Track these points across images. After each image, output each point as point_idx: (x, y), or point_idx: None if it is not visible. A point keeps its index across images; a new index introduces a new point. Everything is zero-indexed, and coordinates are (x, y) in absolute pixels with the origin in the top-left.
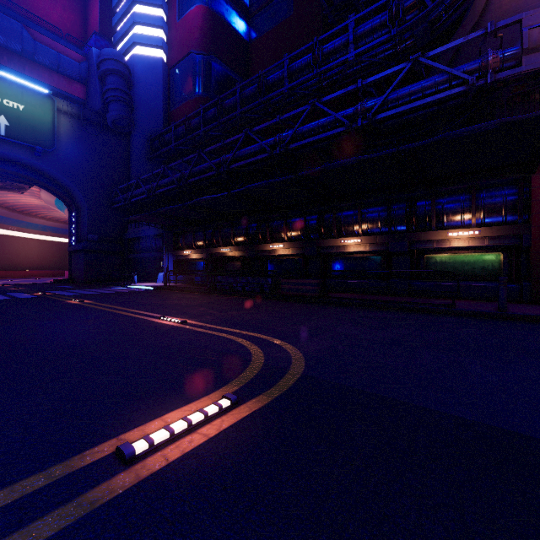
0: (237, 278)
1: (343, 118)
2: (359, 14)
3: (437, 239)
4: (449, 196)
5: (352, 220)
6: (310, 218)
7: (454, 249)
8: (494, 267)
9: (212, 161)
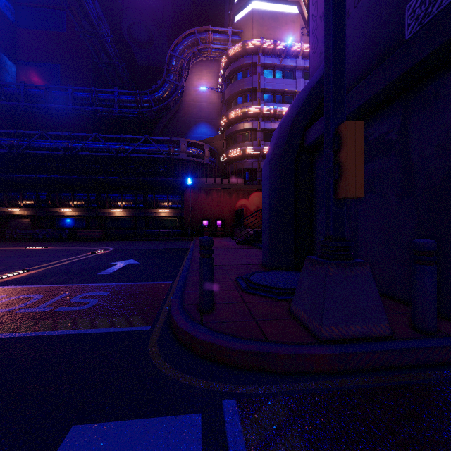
0: (40, 230)
1: (114, 150)
2: (121, 91)
3: (155, 212)
4: (160, 194)
5: (117, 199)
6: (91, 195)
7: (162, 216)
8: (175, 224)
9: (2, 141)
